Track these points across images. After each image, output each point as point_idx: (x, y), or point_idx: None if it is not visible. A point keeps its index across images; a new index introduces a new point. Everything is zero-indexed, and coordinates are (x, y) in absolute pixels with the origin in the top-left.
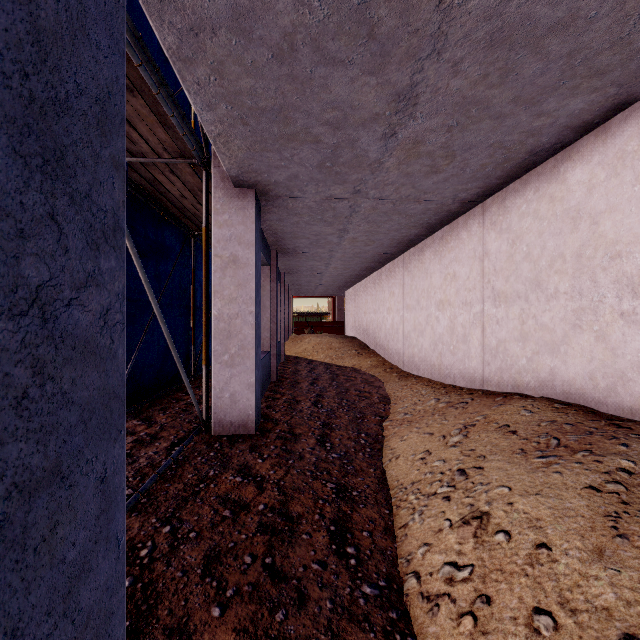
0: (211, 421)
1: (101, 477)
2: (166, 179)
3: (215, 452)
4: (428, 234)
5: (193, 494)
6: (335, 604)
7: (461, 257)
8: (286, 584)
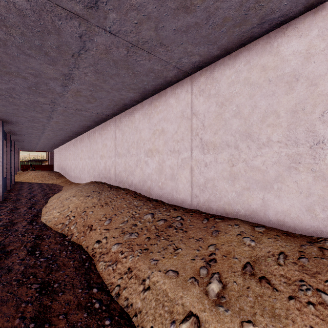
0: None
1: None
2: None
3: None
4: (77, 136)
5: None
6: (27, 212)
7: (84, 145)
8: (16, 212)
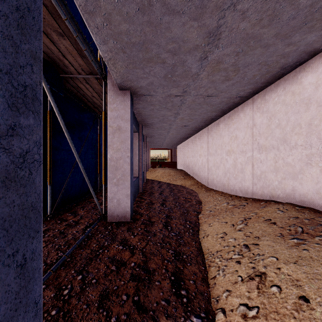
0: (107, 214)
1: (21, 264)
2: (84, 86)
3: (108, 231)
4: (221, 115)
5: (95, 256)
6: None
7: (240, 127)
8: (146, 314)
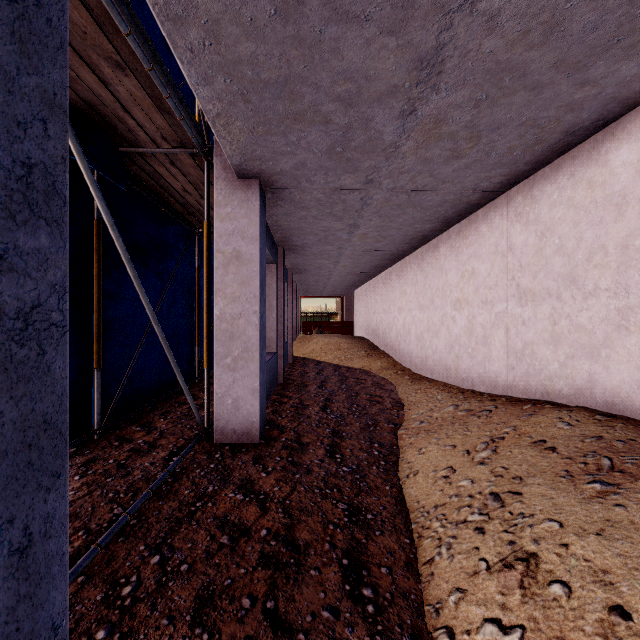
0: (213, 427)
1: (20, 548)
2: (167, 172)
3: (216, 464)
4: (443, 229)
5: (188, 515)
6: None
7: (481, 252)
8: (291, 639)
